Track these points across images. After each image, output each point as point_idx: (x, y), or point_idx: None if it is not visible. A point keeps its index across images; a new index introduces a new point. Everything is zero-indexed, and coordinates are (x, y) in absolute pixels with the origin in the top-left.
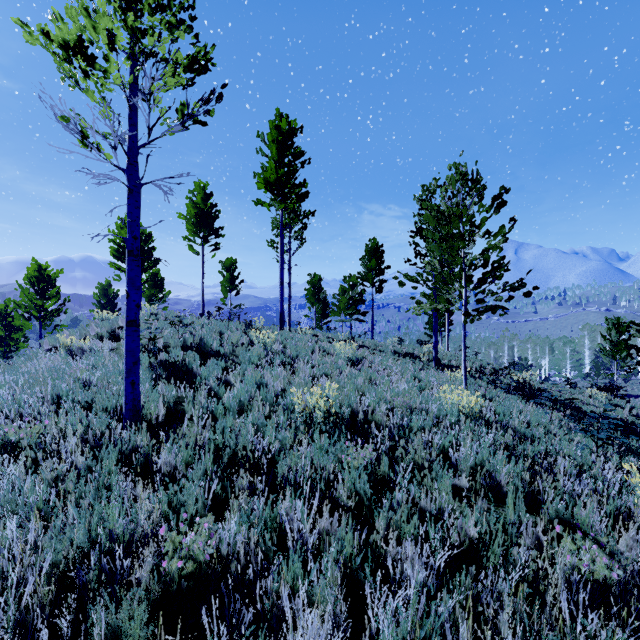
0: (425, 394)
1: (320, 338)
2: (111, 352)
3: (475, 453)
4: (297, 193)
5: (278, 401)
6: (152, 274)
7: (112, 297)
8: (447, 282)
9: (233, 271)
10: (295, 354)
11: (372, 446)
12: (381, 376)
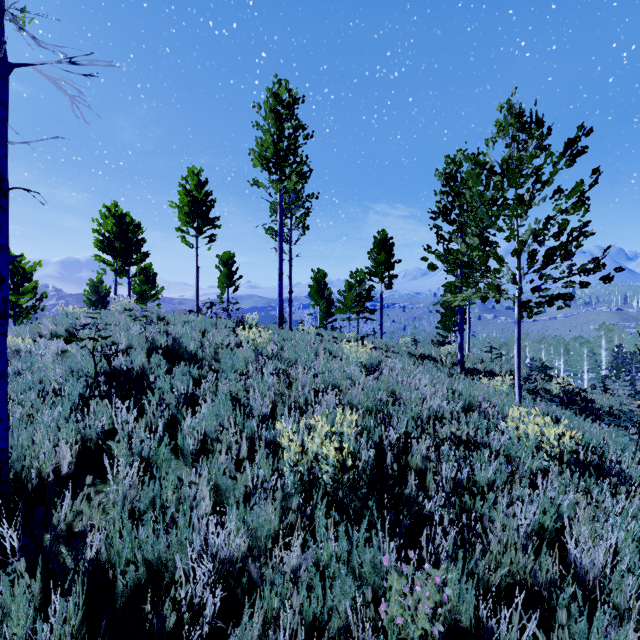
0: (474, 417)
1: (325, 338)
2: (58, 356)
3: (637, 567)
4: (298, 171)
5: (261, 436)
6: (142, 268)
7: (104, 294)
8: (468, 275)
9: (231, 266)
10: (293, 358)
11: (441, 572)
12: (407, 389)
